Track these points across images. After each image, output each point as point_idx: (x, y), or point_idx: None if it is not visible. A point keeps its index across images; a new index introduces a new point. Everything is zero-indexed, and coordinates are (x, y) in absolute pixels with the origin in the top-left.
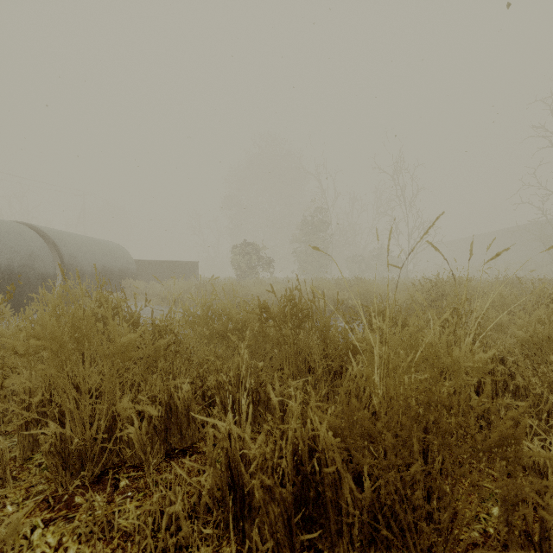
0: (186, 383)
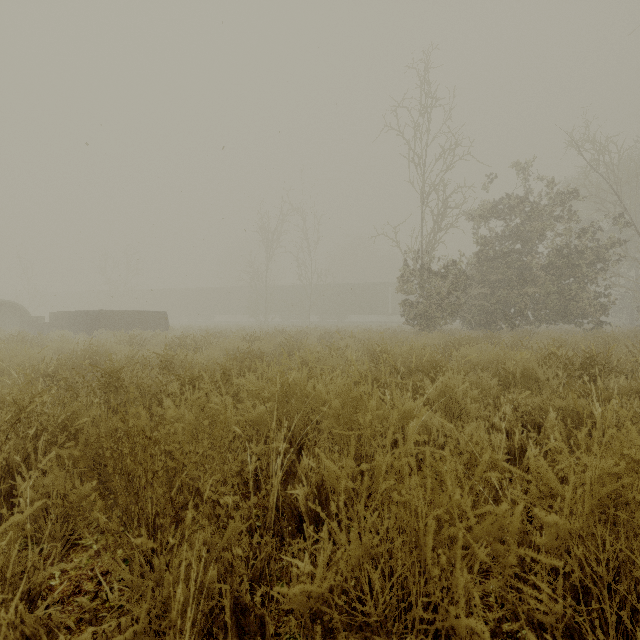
0: None
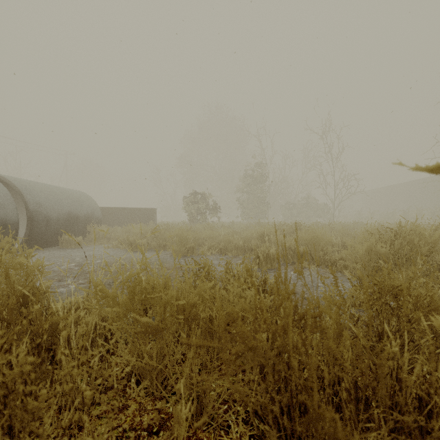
0: None
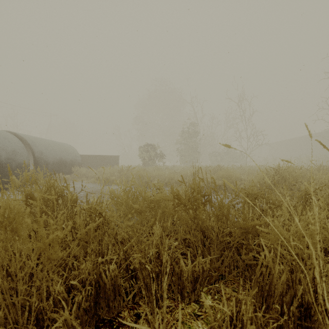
0: (112, 263)
